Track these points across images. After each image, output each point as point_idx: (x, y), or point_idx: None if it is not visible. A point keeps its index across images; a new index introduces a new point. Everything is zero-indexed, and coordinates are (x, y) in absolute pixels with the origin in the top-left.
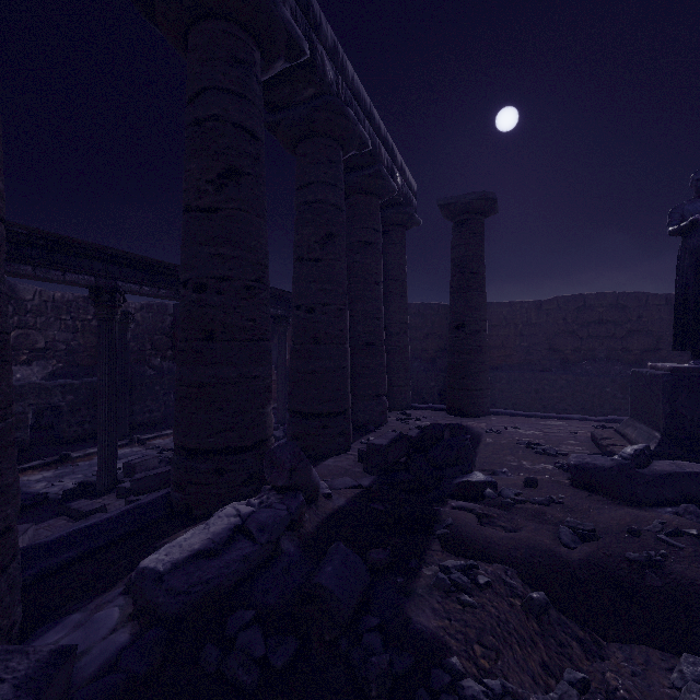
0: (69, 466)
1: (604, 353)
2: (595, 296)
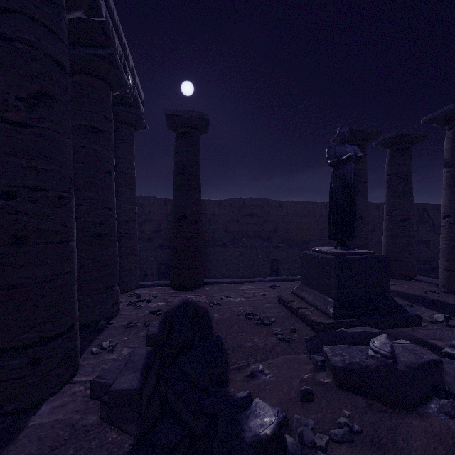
0: None
1: (253, 233)
2: (249, 200)
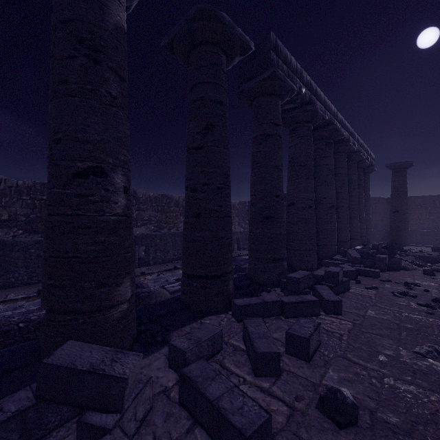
0: None
1: None
2: None
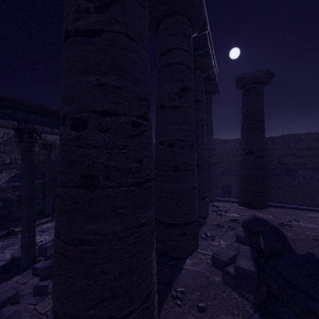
0: (12, 238)
1: (311, 165)
2: (306, 134)
